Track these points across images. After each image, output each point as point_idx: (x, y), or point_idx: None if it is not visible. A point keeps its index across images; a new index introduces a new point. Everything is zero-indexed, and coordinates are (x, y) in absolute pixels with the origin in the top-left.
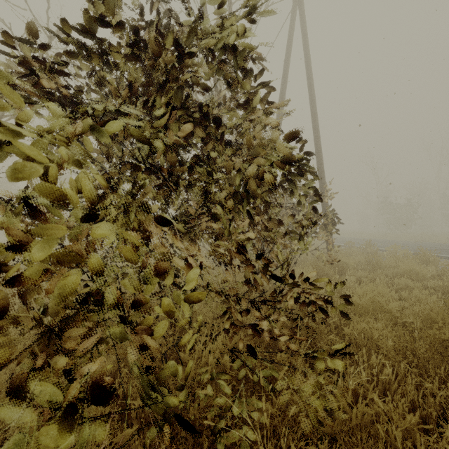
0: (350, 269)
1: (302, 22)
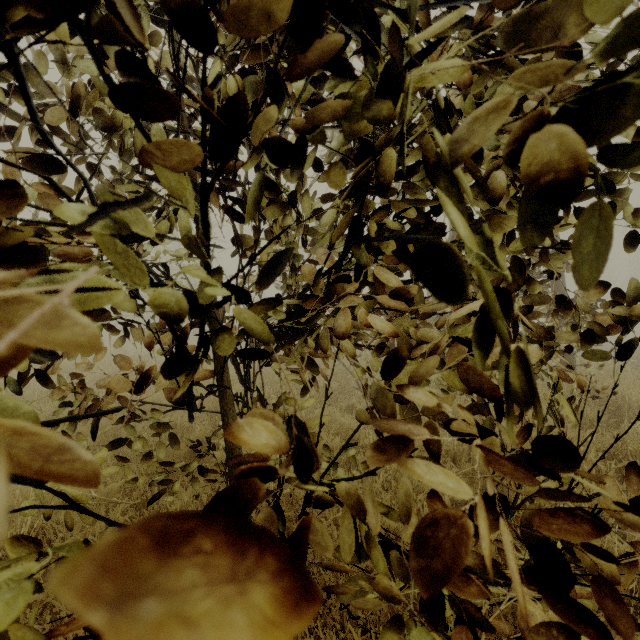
0: (633, 408)
1: None
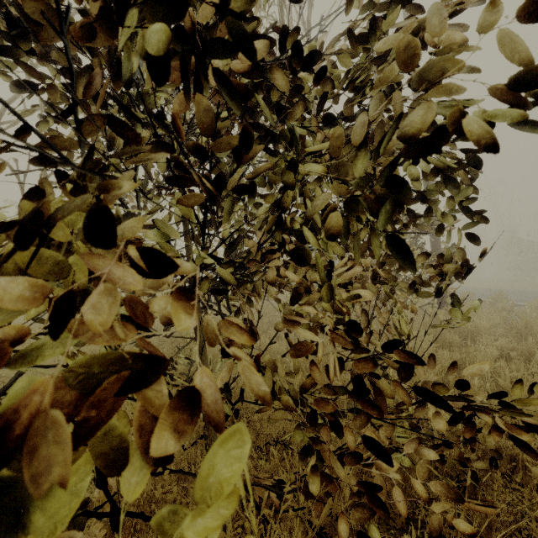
0: (482, 334)
1: None
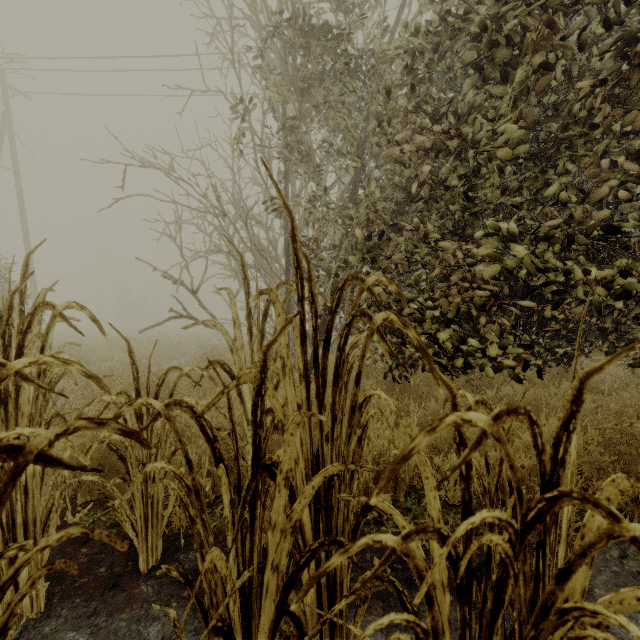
0: None
1: (11, 142)
